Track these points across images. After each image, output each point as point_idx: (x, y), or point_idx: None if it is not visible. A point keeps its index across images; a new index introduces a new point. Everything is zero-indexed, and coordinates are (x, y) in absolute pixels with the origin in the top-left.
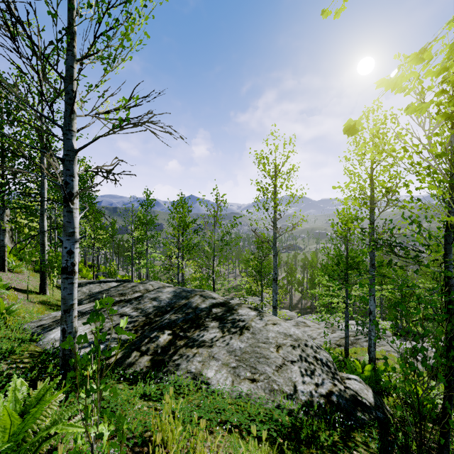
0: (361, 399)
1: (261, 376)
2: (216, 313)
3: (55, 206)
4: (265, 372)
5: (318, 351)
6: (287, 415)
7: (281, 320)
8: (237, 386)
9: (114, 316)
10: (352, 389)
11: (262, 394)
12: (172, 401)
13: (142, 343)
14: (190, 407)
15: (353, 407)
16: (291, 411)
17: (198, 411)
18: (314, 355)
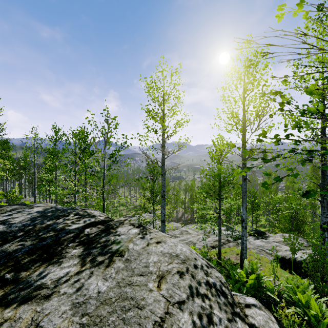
0: None
1: None
2: (89, 234)
3: None
4: None
5: (209, 272)
6: None
7: (167, 235)
8: None
9: None
10: (259, 327)
11: None
12: None
13: None
14: None
15: None
16: None
17: None
18: (206, 280)
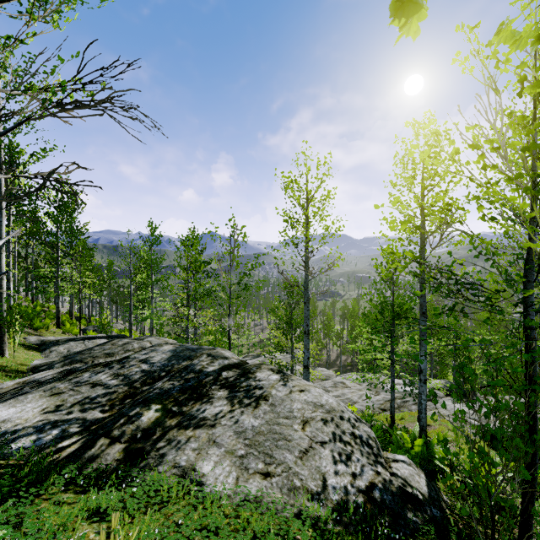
0: (412, 491)
1: (278, 467)
2: (227, 377)
3: (33, 242)
4: (284, 461)
5: (356, 425)
6: (310, 528)
7: (312, 384)
8: (243, 486)
9: (83, 386)
10: (400, 476)
11: (277, 495)
12: (117, 538)
13: (116, 425)
14: (163, 530)
15: (402, 505)
16: (316, 520)
17: (174, 538)
18: (352, 431)
